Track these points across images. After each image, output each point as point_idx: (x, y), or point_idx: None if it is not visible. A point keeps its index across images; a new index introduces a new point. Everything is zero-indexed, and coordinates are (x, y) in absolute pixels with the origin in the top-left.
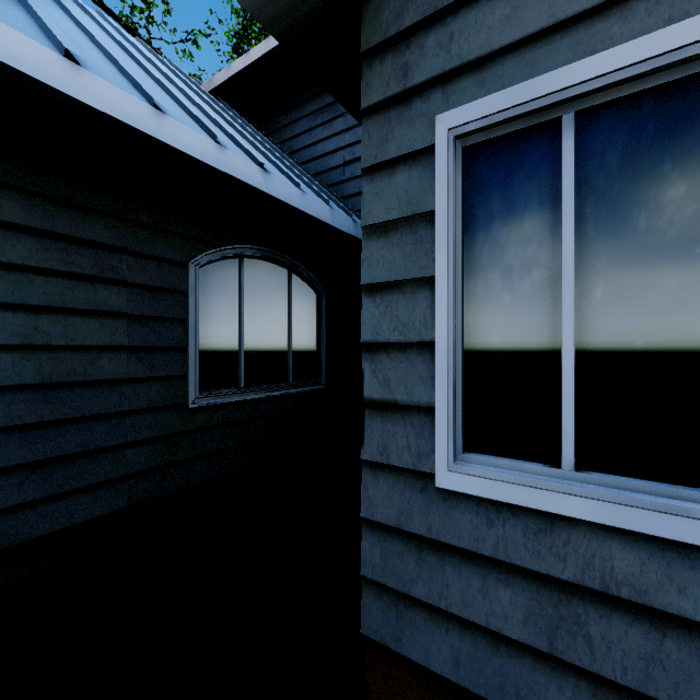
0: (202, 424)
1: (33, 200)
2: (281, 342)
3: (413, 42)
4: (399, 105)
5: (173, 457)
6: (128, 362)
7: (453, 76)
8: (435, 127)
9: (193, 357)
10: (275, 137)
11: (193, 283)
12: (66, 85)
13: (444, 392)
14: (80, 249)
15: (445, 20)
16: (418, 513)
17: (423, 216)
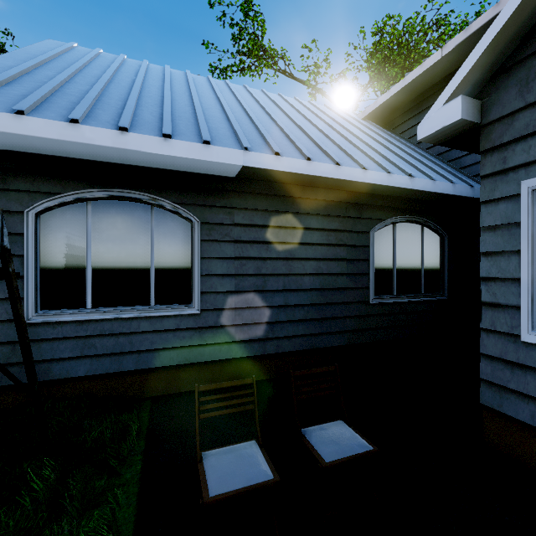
0: (375, 312)
1: (318, 217)
2: (416, 269)
3: (509, 148)
4: (501, 175)
5: (363, 326)
6: (346, 280)
7: (531, 163)
8: (521, 186)
9: (371, 278)
10: (405, 134)
11: (371, 241)
12: (336, 175)
13: (525, 300)
14: (331, 233)
15: (526, 139)
16: (511, 352)
17: (514, 223)
